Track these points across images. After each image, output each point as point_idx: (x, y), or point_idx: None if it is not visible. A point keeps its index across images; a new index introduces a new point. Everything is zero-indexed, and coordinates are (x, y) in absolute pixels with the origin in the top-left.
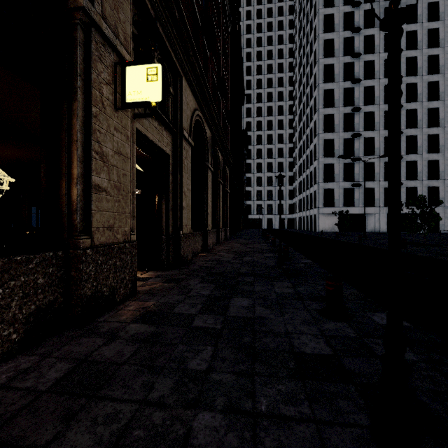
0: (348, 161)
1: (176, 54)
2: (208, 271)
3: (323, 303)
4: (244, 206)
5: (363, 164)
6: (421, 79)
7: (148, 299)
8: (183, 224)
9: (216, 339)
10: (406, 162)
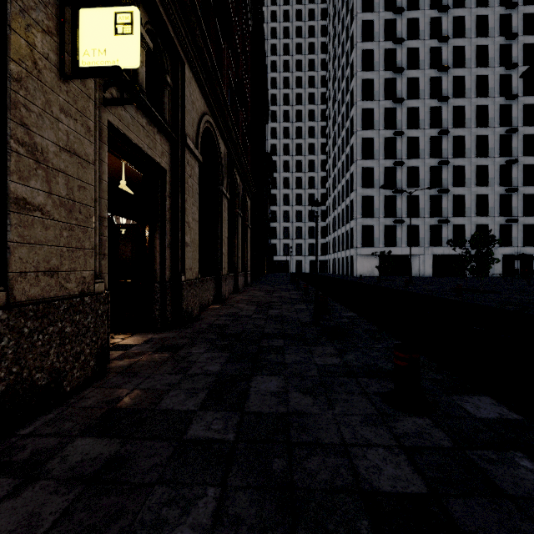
0: (389, 193)
1: (174, 28)
2: (221, 332)
3: (385, 381)
4: (269, 246)
5: (406, 197)
6: (469, 102)
7: (121, 384)
8: (187, 266)
9: (225, 468)
10: (453, 196)
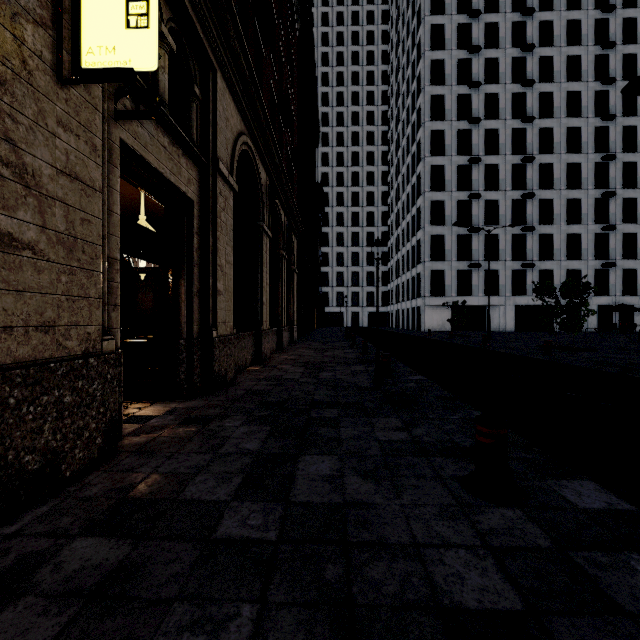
0: (463, 232)
1: (204, 27)
2: (261, 400)
3: (464, 462)
4: (319, 295)
5: (484, 236)
6: (558, 123)
7: (135, 467)
8: (219, 320)
9: (265, 578)
10: (539, 236)
